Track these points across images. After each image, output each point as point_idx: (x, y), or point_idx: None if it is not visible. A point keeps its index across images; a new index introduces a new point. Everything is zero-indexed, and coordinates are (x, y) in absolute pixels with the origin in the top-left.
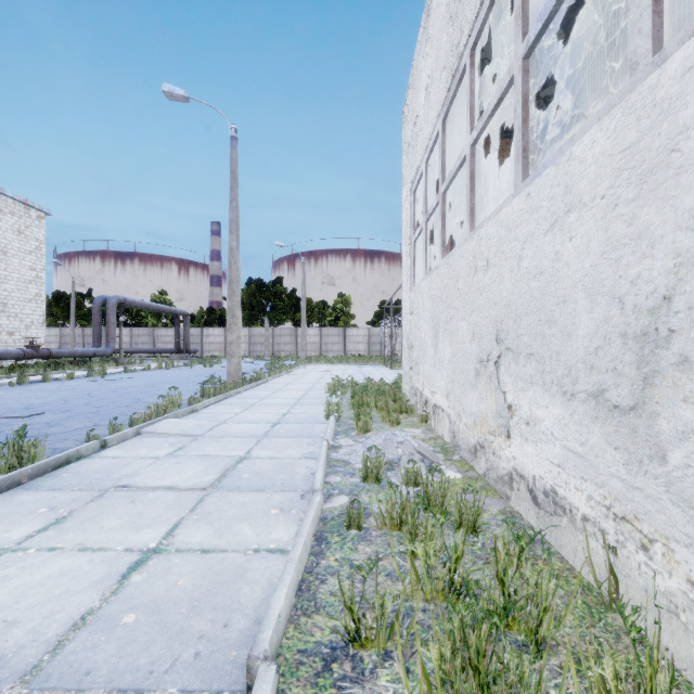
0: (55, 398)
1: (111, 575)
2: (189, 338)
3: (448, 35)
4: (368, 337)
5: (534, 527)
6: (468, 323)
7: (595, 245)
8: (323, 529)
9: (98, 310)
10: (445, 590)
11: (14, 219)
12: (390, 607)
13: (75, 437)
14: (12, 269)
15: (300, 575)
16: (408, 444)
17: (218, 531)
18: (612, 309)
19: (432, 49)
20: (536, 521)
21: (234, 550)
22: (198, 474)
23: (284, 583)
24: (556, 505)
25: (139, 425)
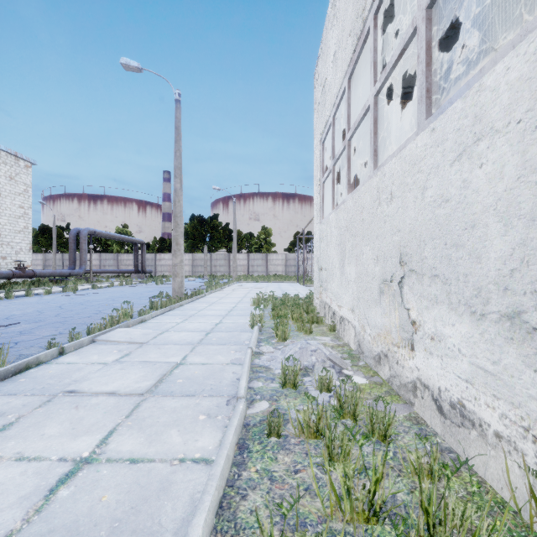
0: (32, 310)
1: (39, 489)
2: (145, 262)
3: (353, 5)
4: (285, 261)
5: (439, 434)
6: (373, 248)
7: (510, 169)
8: (246, 437)
9: (73, 239)
10: (364, 511)
11: (6, 168)
12: (310, 530)
13: (40, 344)
14: (5, 207)
15: (222, 490)
16: (320, 352)
17: (149, 439)
18: (531, 231)
19: (339, 21)
20: (441, 429)
21: (161, 460)
22: (138, 379)
23: (204, 507)
24: (464, 418)
25: (94, 334)
